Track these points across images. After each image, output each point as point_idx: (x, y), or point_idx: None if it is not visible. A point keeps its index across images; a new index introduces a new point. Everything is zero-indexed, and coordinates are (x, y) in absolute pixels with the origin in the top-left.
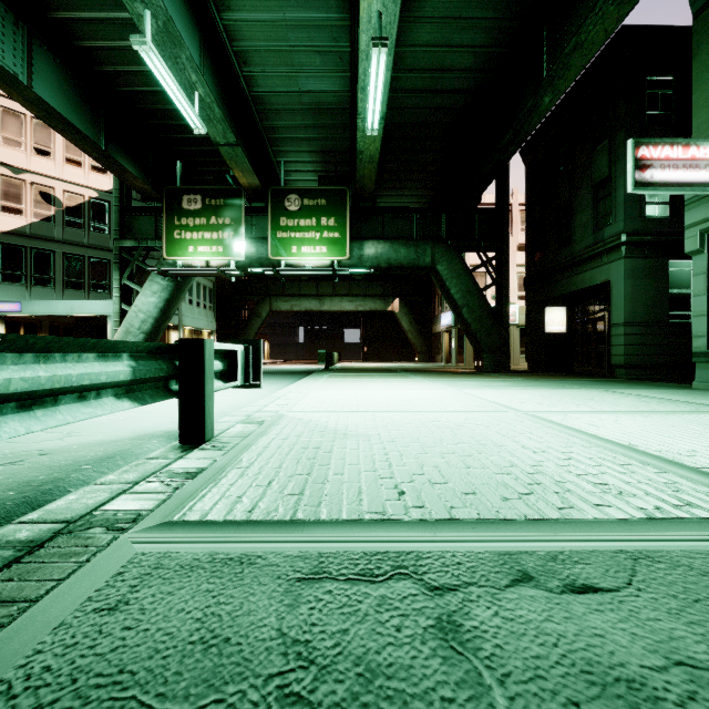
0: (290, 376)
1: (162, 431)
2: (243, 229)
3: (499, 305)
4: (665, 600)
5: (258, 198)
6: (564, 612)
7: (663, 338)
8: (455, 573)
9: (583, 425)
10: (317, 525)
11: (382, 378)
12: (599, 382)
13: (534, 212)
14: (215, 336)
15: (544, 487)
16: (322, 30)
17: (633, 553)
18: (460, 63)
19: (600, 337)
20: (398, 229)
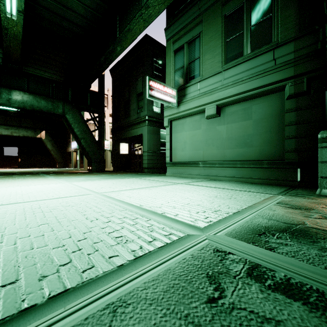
0: None
1: None
2: None
3: (100, 139)
4: None
5: None
6: None
7: (159, 157)
8: None
9: (124, 198)
10: None
11: (22, 178)
12: (138, 175)
13: (115, 99)
14: None
15: (82, 252)
16: None
17: (116, 303)
18: (77, 9)
19: (140, 156)
20: (40, 89)
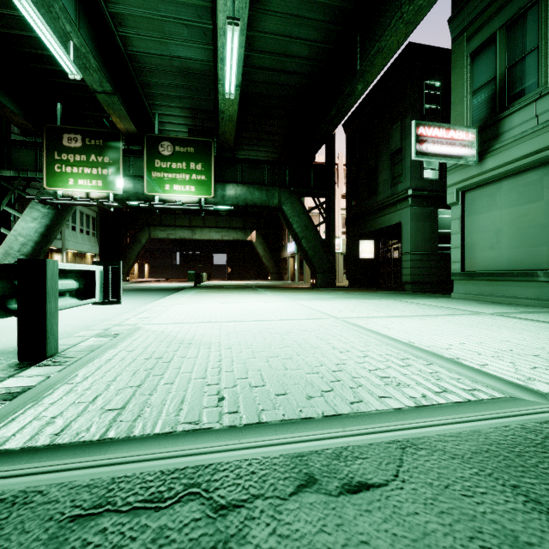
0: (163, 292)
1: (14, 347)
2: (121, 168)
3: (328, 237)
4: (423, 490)
5: (135, 142)
6: (338, 518)
7: (434, 263)
8: (246, 485)
9: (379, 328)
10: (124, 443)
11: (239, 293)
12: (394, 294)
13: (352, 170)
14: (98, 258)
15: (343, 384)
16: (188, 7)
17: (402, 442)
18: (299, 52)
19: (396, 262)
20: (253, 176)
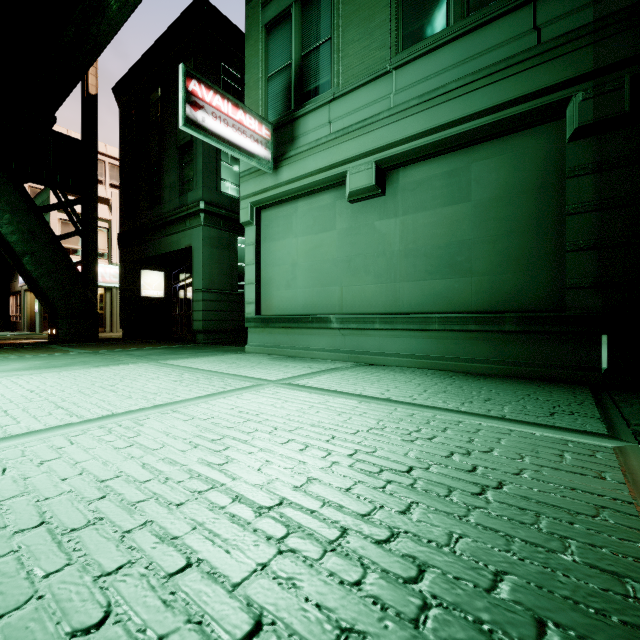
0: None
1: None
2: None
3: (84, 259)
4: None
5: None
6: None
7: (234, 305)
8: None
9: None
10: None
11: None
12: (173, 350)
13: (127, 161)
14: None
15: None
16: None
17: None
18: None
19: (190, 303)
20: None
